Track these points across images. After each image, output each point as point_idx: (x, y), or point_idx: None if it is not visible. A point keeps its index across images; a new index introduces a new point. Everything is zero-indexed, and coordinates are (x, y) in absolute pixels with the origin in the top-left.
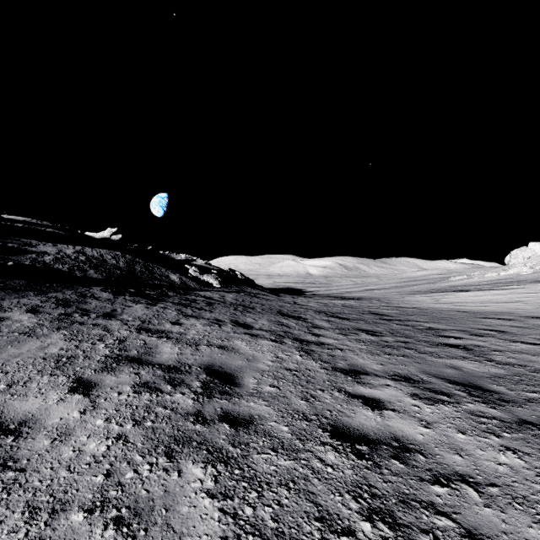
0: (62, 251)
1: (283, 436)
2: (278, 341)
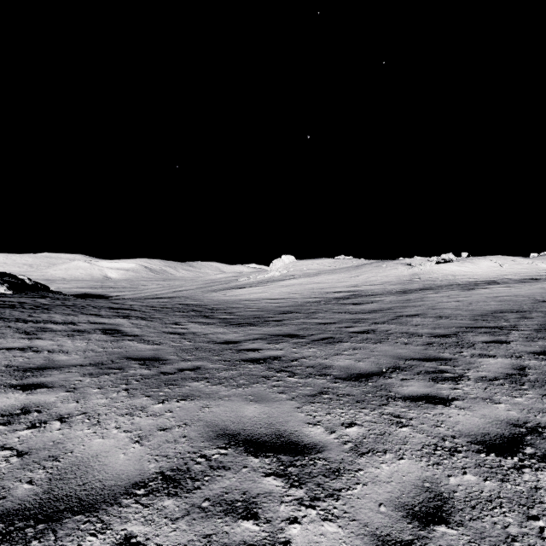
0: None
1: (153, 336)
2: (126, 318)
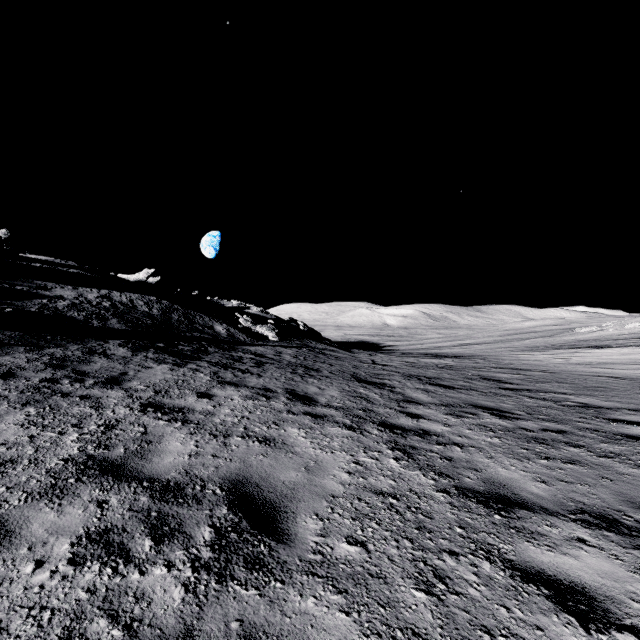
0: (83, 296)
1: None
2: (355, 428)
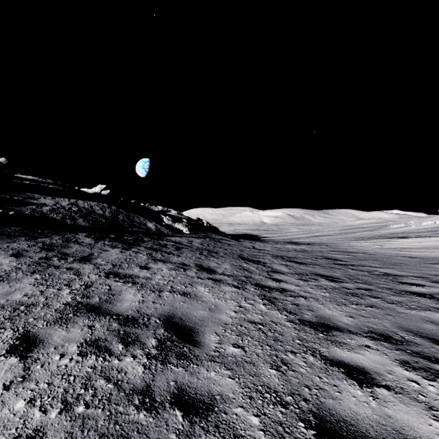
0: (59, 203)
1: (254, 437)
2: (240, 287)
